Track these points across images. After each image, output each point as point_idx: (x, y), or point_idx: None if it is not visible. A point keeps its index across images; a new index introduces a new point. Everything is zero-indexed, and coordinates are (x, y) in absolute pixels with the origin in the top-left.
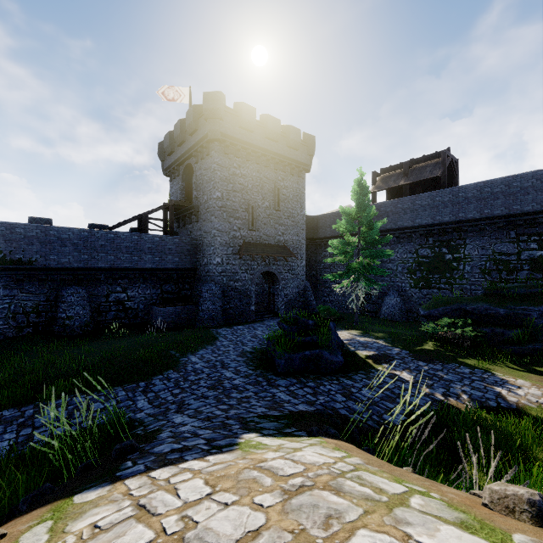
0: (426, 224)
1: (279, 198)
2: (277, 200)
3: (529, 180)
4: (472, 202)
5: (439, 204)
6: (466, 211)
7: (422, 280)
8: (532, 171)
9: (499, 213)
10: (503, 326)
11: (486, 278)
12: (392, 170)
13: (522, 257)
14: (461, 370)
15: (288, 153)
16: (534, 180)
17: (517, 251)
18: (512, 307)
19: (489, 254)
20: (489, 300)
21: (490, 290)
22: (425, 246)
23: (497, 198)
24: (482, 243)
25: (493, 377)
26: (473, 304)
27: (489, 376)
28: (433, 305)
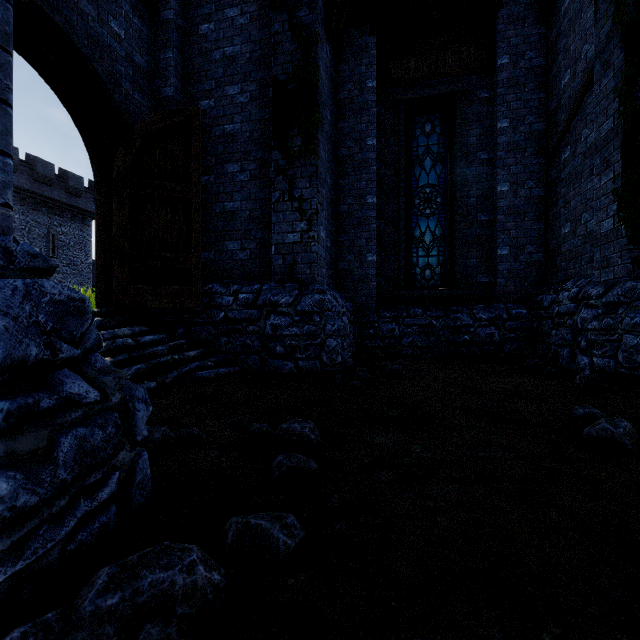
0: None
1: (55, 245)
2: (52, 246)
3: None
4: None
5: None
6: None
7: None
8: None
9: None
10: None
11: None
12: None
13: None
14: None
15: (67, 199)
16: None
17: None
18: None
19: None
20: None
21: None
22: None
23: None
24: None
25: None
26: None
27: None
28: None
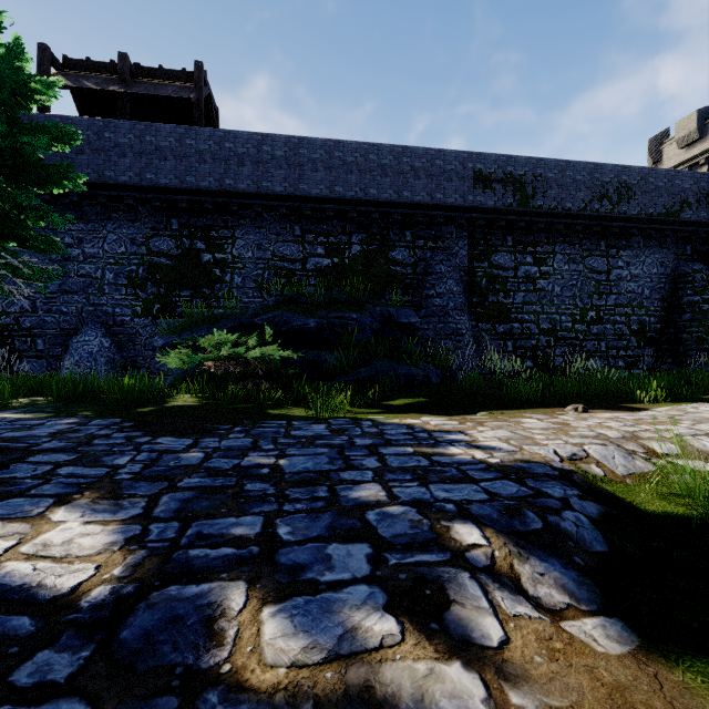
0: (167, 186)
1: None
2: None
3: (318, 150)
4: (245, 163)
5: (191, 152)
6: (236, 177)
7: (158, 300)
8: (321, 138)
9: (283, 191)
10: (316, 347)
11: (264, 297)
12: (93, 69)
13: (308, 266)
14: (306, 431)
15: None
16: (323, 152)
17: (303, 257)
18: (324, 315)
19: (269, 257)
20: (289, 307)
21: (285, 297)
22: (165, 233)
23: (280, 167)
24: (259, 240)
25: (391, 428)
26: (266, 313)
27: (379, 427)
28: (188, 325)
